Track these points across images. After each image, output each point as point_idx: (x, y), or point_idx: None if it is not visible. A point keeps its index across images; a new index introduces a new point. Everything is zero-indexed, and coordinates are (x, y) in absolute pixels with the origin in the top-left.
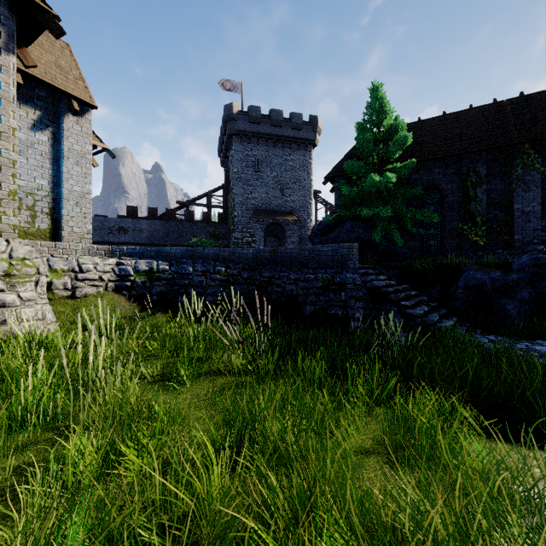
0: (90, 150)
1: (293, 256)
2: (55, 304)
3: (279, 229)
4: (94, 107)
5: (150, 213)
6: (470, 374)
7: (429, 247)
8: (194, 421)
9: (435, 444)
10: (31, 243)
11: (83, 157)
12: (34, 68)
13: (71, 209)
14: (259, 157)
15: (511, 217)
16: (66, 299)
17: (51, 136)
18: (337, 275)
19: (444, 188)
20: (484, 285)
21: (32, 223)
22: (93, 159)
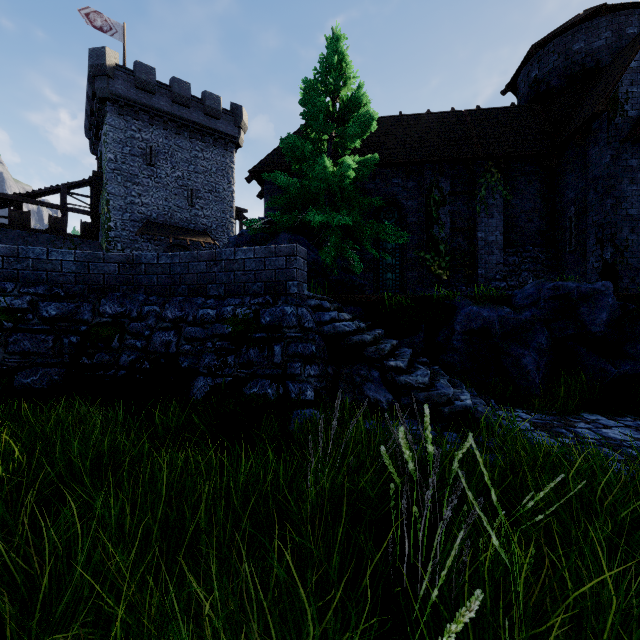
0: None
1: (174, 271)
2: None
3: None
4: None
5: None
6: None
7: (386, 282)
8: None
9: None
10: None
11: None
12: None
13: None
14: (154, 144)
15: (474, 247)
16: None
17: None
18: (265, 308)
19: (404, 205)
20: (491, 327)
21: None
22: None
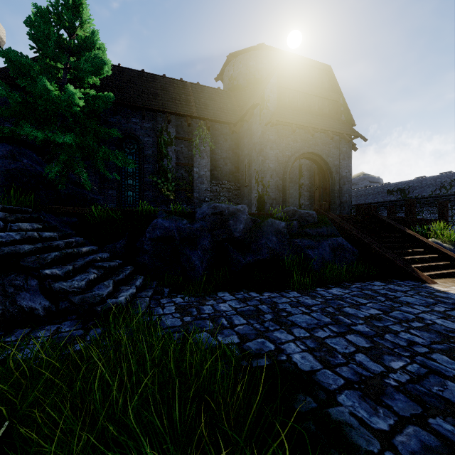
0: None
1: None
2: None
3: None
4: None
5: None
6: None
7: (128, 198)
8: None
9: None
10: None
11: None
12: None
13: None
14: None
15: (192, 177)
16: None
17: None
18: None
19: (141, 140)
20: (172, 235)
21: None
22: None
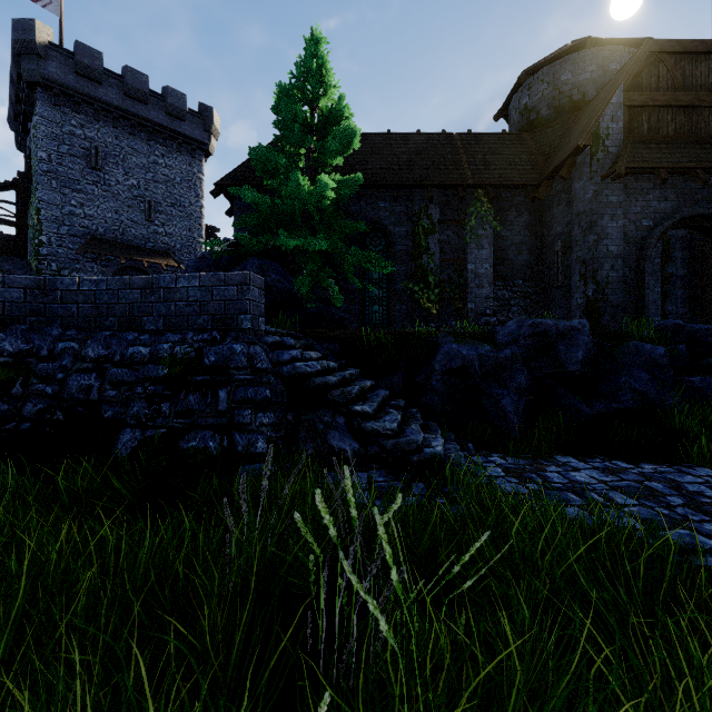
0: None
1: (99, 300)
2: None
3: None
4: None
5: None
6: None
7: (373, 315)
8: None
9: None
10: None
11: None
12: None
13: None
14: (100, 144)
15: (464, 279)
16: None
17: None
18: (211, 346)
19: (391, 232)
20: (471, 366)
21: None
22: None
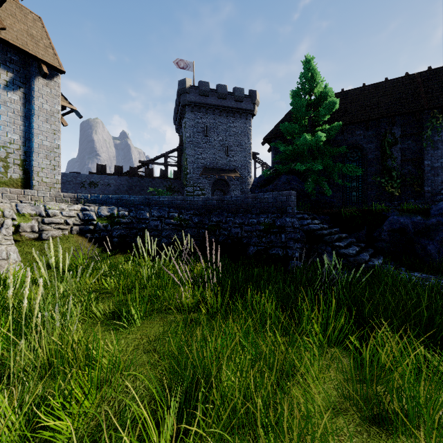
0: (59, 110)
1: (237, 203)
2: (22, 246)
3: (224, 184)
4: (62, 71)
5: (116, 170)
6: (424, 313)
7: (352, 198)
8: (141, 366)
9: (419, 404)
10: (0, 190)
11: (52, 115)
12: (6, 34)
13: (41, 161)
14: (208, 124)
15: (422, 171)
16: (33, 240)
17: (23, 95)
18: (277, 219)
19: (364, 148)
20: (406, 228)
21: (5, 173)
22: (63, 119)
